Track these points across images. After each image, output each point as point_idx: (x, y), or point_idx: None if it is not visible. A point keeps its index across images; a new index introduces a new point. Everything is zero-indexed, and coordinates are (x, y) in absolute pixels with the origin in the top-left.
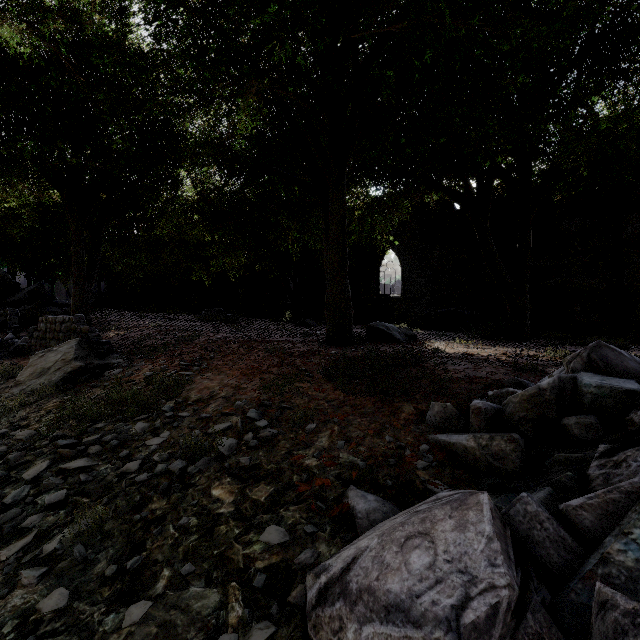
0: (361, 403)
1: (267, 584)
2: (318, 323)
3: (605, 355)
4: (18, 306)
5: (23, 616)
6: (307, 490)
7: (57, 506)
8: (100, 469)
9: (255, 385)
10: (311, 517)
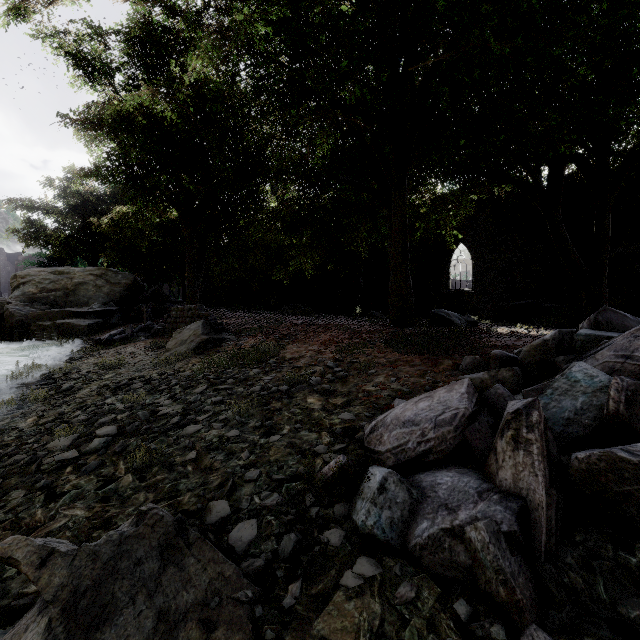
0: (411, 360)
1: (343, 433)
2: (386, 316)
3: (609, 317)
4: (145, 303)
5: (219, 438)
6: (367, 400)
7: (219, 404)
8: (237, 390)
9: (331, 350)
10: (369, 411)
